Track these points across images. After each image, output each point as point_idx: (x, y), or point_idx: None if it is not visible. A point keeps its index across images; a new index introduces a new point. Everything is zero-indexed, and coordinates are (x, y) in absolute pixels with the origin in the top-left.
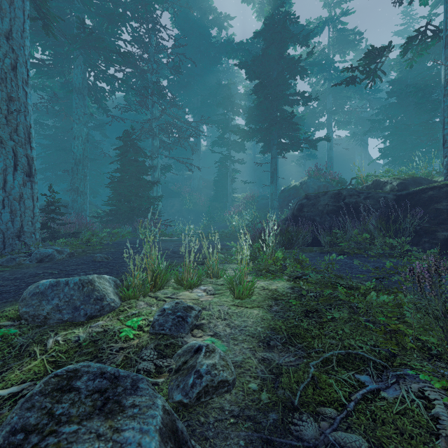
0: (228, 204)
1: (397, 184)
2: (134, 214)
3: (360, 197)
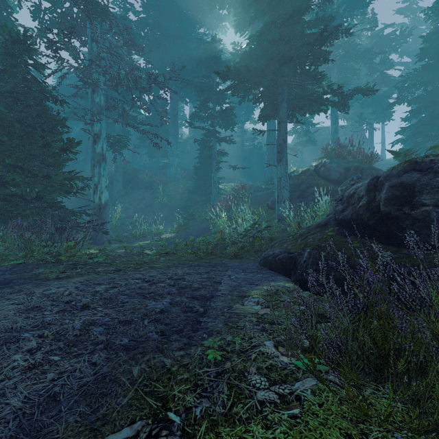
0: (212, 197)
1: None
2: (3, 210)
3: None
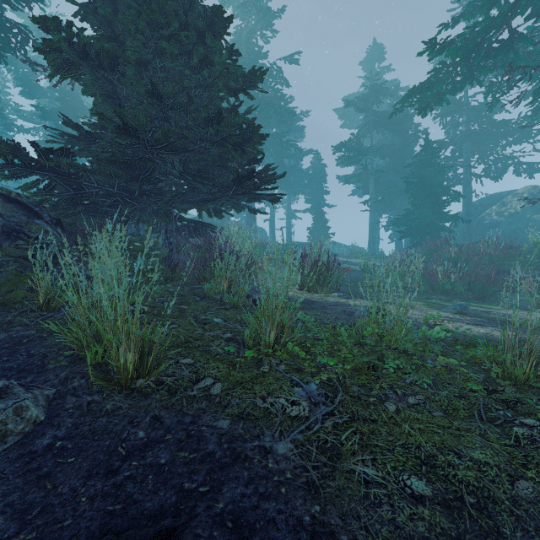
0: None
1: None
2: None
3: None
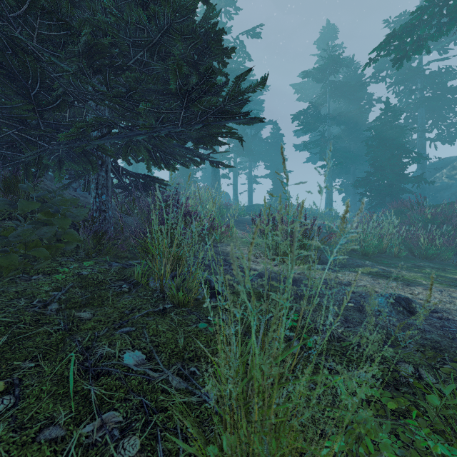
0: None
1: None
2: None
3: None
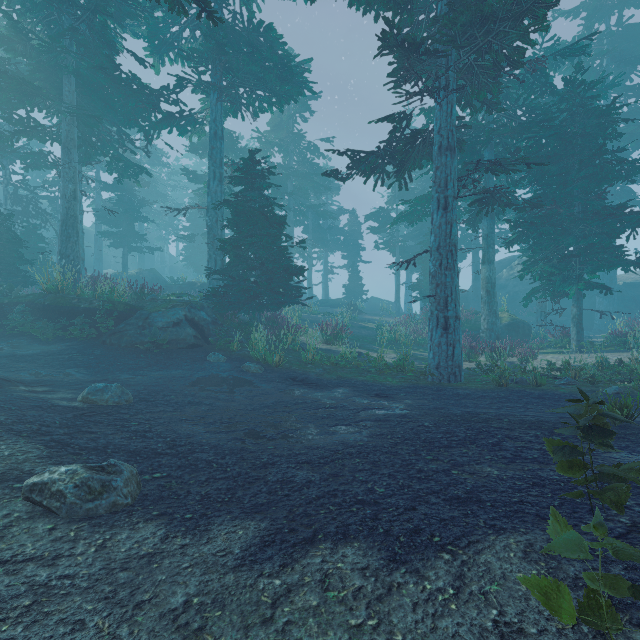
0: None
1: (200, 285)
2: None
3: (190, 288)
